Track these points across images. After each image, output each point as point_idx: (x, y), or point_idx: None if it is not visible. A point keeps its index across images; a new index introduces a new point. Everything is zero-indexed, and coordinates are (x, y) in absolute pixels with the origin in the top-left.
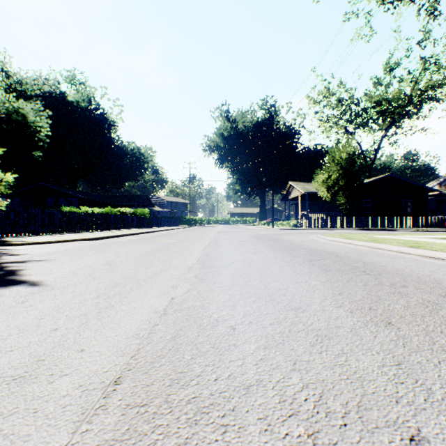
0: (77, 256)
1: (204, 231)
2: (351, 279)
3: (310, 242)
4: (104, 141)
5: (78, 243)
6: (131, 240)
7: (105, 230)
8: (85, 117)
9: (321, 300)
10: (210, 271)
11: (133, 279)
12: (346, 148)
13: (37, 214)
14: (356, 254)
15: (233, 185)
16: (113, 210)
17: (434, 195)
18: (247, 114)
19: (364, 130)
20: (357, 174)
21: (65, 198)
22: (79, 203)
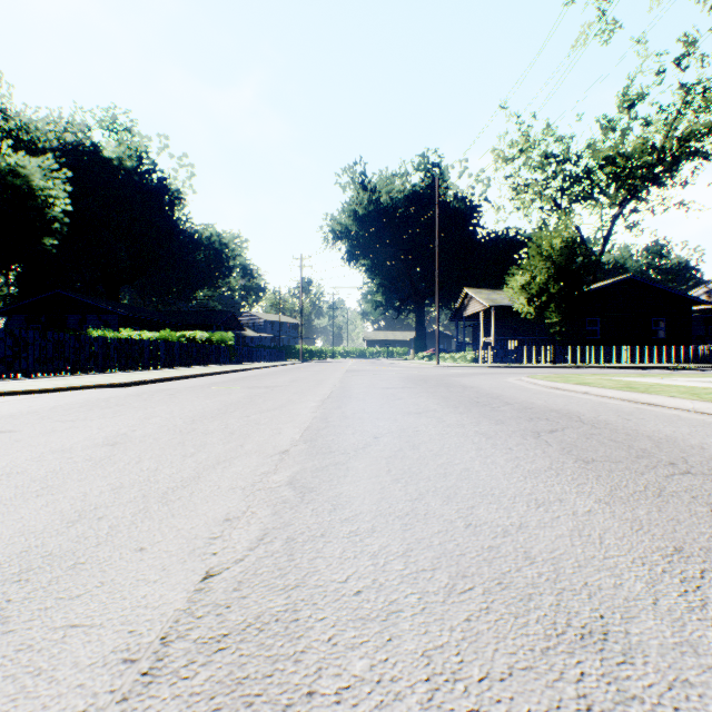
0: (64, 421)
1: (324, 370)
2: (665, 491)
3: (513, 391)
4: (163, 223)
5: (91, 393)
6: (192, 387)
7: (157, 368)
8: (132, 184)
9: (647, 582)
10: (326, 464)
11: (138, 490)
12: (561, 232)
13: (32, 340)
14: (615, 415)
15: (373, 295)
16: (174, 335)
17: (701, 310)
18: (394, 179)
19: (586, 205)
20: (580, 275)
21: (98, 315)
22: (121, 323)
